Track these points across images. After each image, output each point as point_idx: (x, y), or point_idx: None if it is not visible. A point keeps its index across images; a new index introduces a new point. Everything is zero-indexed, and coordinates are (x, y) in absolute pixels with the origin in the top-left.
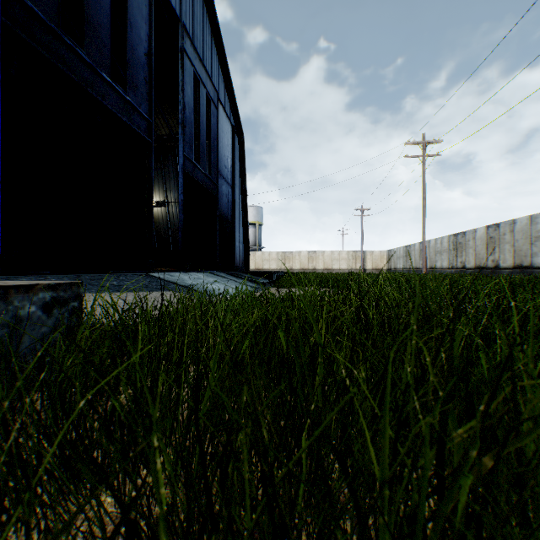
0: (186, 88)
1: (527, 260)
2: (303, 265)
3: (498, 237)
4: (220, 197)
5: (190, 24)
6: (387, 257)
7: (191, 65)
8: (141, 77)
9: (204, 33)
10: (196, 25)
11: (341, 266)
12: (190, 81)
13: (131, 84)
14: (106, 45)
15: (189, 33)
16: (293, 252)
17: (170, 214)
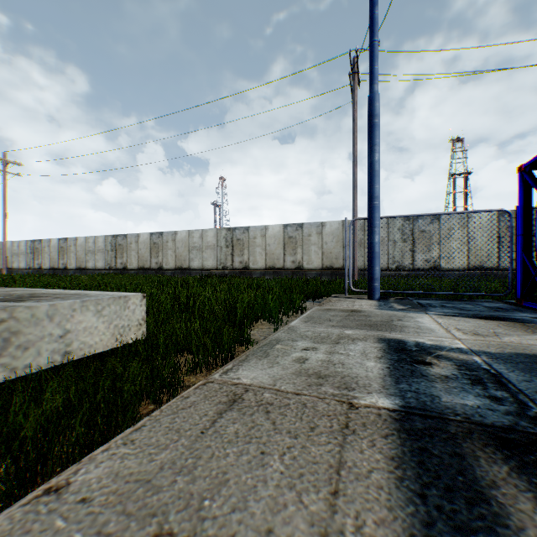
0: None
1: (85, 264)
2: None
3: (68, 248)
4: None
5: None
6: None
7: None
8: None
9: None
10: None
11: None
12: None
13: None
14: None
15: None
16: None
17: None
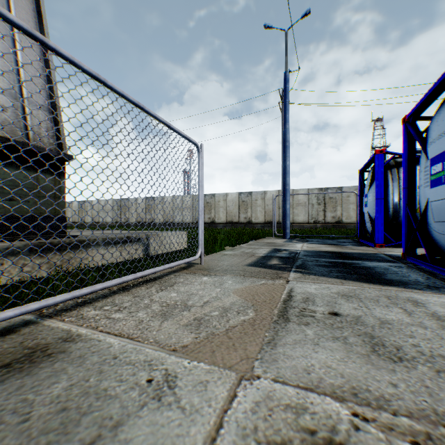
0: None
1: (98, 219)
2: None
3: (85, 208)
4: None
5: None
6: None
7: None
8: None
9: None
10: None
11: None
12: None
13: None
14: None
15: None
16: None
17: None
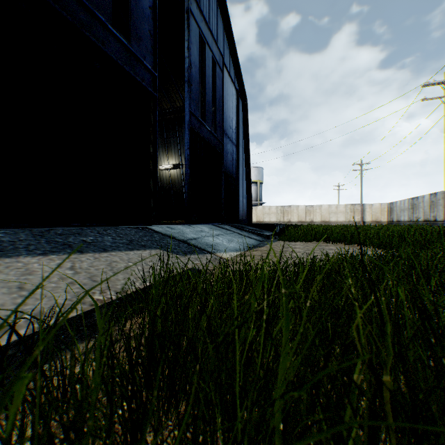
0: (192, 48)
1: None
2: (300, 218)
3: None
4: (225, 154)
5: None
6: (388, 210)
7: (197, 27)
8: (145, 29)
9: (210, 0)
10: None
11: (338, 218)
12: (196, 42)
13: (134, 35)
14: None
15: None
16: (291, 206)
17: (183, 175)
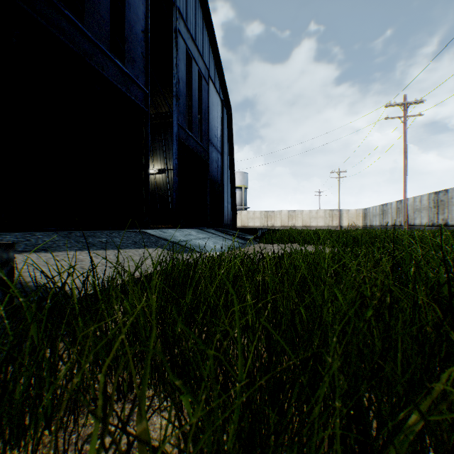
0: (180, 64)
1: None
2: (283, 222)
3: None
4: (211, 162)
5: (183, 8)
6: (363, 215)
7: (184, 44)
8: (138, 52)
9: (196, 17)
10: (189, 10)
11: (318, 223)
12: (183, 58)
13: (129, 58)
14: (105, 21)
15: (183, 16)
16: (274, 211)
17: (169, 180)
